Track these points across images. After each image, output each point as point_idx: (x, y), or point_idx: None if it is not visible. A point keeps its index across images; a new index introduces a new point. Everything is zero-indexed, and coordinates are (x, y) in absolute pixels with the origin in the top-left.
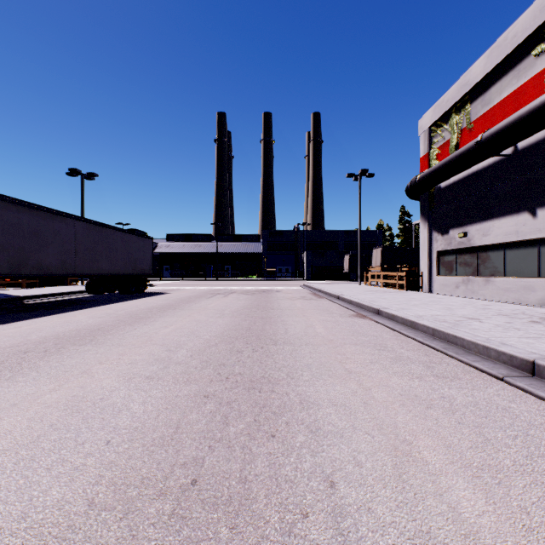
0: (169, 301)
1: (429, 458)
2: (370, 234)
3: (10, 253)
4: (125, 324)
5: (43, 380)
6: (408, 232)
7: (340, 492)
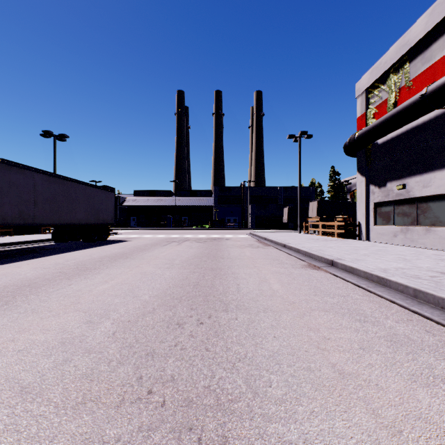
0: (124, 250)
1: None
2: (305, 190)
3: None
4: (64, 277)
5: None
6: (337, 188)
7: None
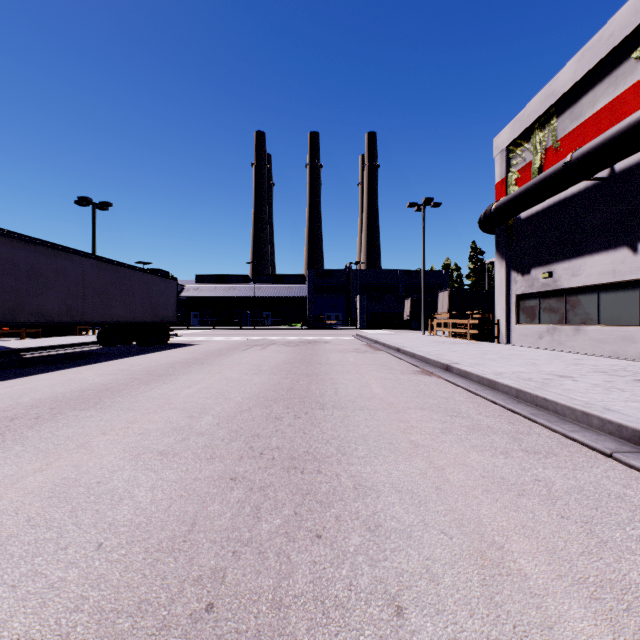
0: (195, 355)
1: (528, 570)
2: (435, 275)
3: (3, 296)
4: (140, 382)
5: (27, 456)
6: (480, 272)
7: (410, 624)
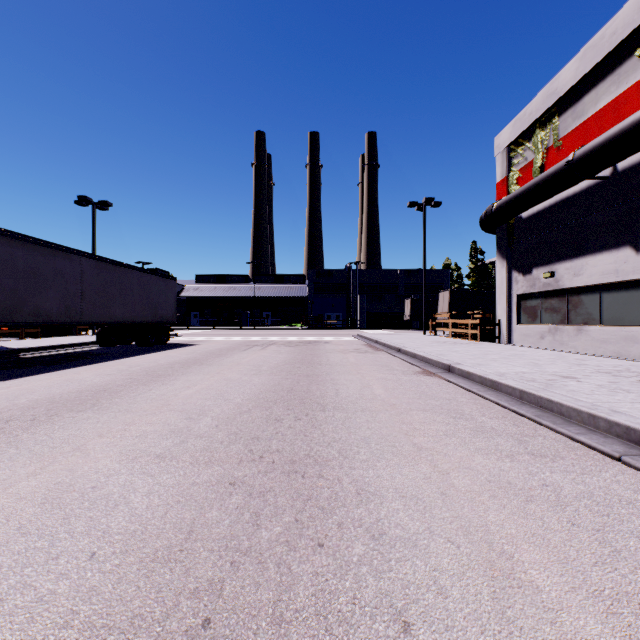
0: (195, 355)
1: (540, 582)
2: (436, 275)
3: (0, 296)
4: (139, 383)
5: (21, 460)
6: (480, 272)
7: None
